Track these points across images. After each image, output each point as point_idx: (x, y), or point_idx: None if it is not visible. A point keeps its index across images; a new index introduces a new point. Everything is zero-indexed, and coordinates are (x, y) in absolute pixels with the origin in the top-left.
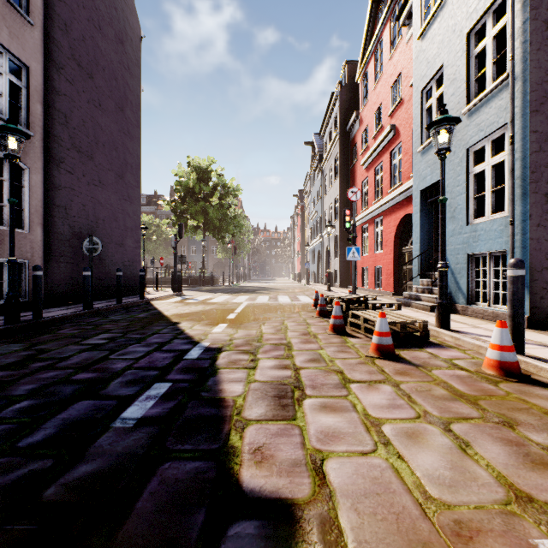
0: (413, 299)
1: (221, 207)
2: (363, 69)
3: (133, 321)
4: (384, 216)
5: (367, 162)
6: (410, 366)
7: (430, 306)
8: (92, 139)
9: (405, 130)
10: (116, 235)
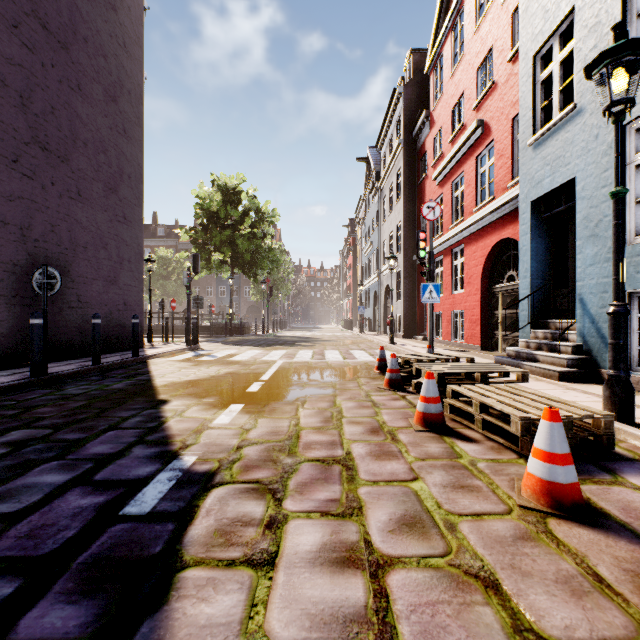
0: (523, 358)
1: (253, 237)
2: (435, 55)
3: (94, 398)
4: (467, 243)
5: (442, 174)
6: None
7: (558, 372)
8: (67, 133)
9: (499, 124)
10: (106, 268)
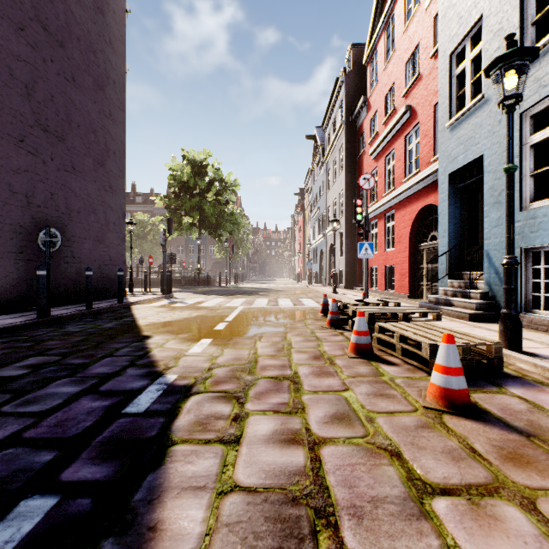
0: (441, 304)
1: (217, 203)
2: (371, 50)
3: (91, 334)
4: (397, 209)
5: (377, 150)
6: (513, 434)
7: (469, 314)
8: (64, 117)
9: (424, 109)
10: (95, 229)
